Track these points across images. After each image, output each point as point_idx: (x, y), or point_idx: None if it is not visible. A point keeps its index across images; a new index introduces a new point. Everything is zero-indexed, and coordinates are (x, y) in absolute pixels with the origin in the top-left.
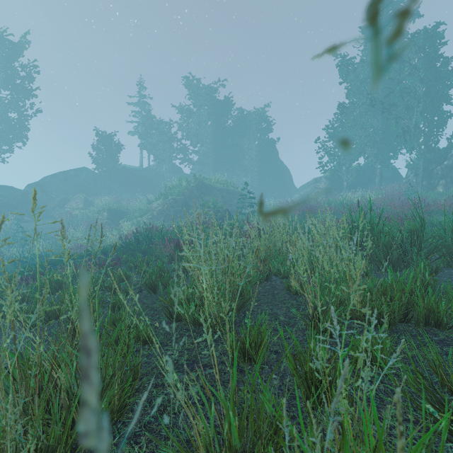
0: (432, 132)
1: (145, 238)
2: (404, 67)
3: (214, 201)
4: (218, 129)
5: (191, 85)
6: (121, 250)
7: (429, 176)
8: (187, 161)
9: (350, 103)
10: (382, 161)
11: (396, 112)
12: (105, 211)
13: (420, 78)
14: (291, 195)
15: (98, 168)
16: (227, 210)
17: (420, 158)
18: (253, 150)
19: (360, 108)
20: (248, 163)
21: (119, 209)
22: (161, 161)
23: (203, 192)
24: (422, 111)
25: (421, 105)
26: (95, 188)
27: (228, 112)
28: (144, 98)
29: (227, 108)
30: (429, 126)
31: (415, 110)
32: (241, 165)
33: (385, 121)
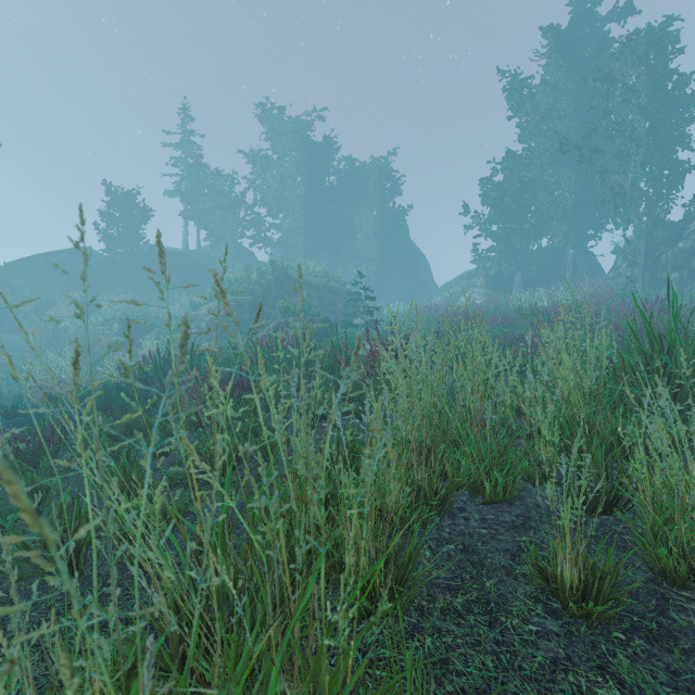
0: (658, 194)
1: (157, 371)
2: (616, 88)
3: (304, 304)
4: (313, 190)
5: (269, 117)
6: (102, 398)
7: (654, 267)
8: (262, 240)
9: (526, 149)
10: (576, 242)
11: (603, 162)
12: (116, 321)
13: (641, 107)
14: (429, 298)
15: (109, 249)
16: (327, 320)
17: (641, 236)
18: (370, 225)
19: (542, 157)
20: (362, 246)
21: (143, 317)
22: (219, 240)
23: (287, 291)
24: (643, 161)
25: (642, 150)
26: (103, 283)
27: (330, 162)
28: (190, 135)
29: (328, 156)
30: (655, 185)
31: (632, 158)
32: (350, 248)
33: (581, 179)
